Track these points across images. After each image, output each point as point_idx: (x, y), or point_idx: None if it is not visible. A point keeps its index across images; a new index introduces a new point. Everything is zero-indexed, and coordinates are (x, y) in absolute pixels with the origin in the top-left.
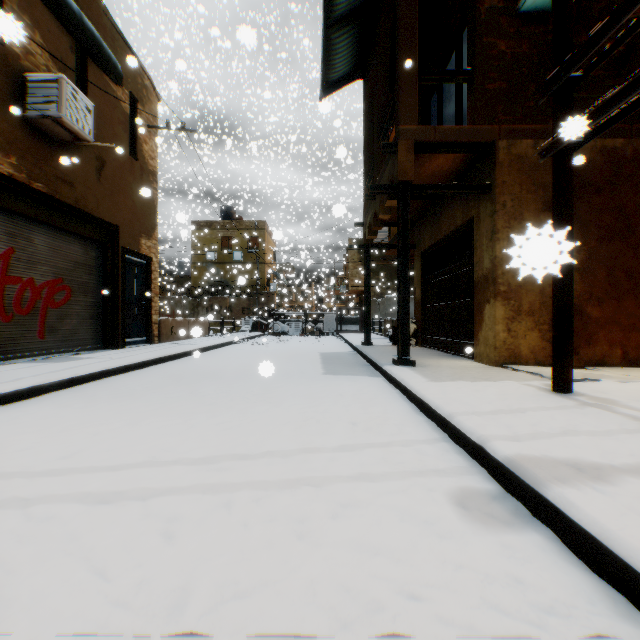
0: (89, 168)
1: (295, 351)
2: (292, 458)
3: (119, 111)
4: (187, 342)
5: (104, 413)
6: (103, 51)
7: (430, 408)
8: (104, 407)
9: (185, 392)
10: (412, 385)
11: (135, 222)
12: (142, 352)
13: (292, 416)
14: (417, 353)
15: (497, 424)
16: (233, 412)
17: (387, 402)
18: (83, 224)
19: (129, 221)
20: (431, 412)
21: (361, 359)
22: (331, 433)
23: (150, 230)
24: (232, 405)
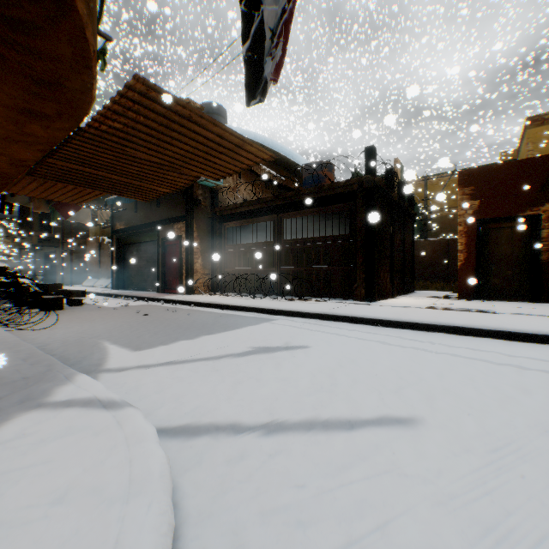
0: None
1: None
2: None
3: None
4: None
5: None
6: None
7: None
8: None
9: None
10: None
11: None
12: None
13: None
14: None
15: None
16: None
17: None
18: None
19: None
20: None
21: None
22: None
23: None
24: None
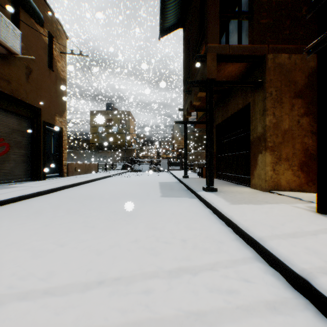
0: (21, 73)
1: (145, 181)
2: (134, 286)
3: (41, 41)
4: (84, 176)
5: (1, 232)
6: (30, 4)
7: (238, 228)
8: (5, 226)
9: (69, 211)
10: (221, 207)
11: (52, 107)
12: (53, 182)
13: (138, 233)
14: (215, 183)
15: (304, 250)
16: (96, 230)
17: (204, 219)
18: (17, 106)
19: (48, 106)
20: (239, 231)
21: (182, 186)
22: (167, 252)
23: (62, 112)
24: (97, 223)
